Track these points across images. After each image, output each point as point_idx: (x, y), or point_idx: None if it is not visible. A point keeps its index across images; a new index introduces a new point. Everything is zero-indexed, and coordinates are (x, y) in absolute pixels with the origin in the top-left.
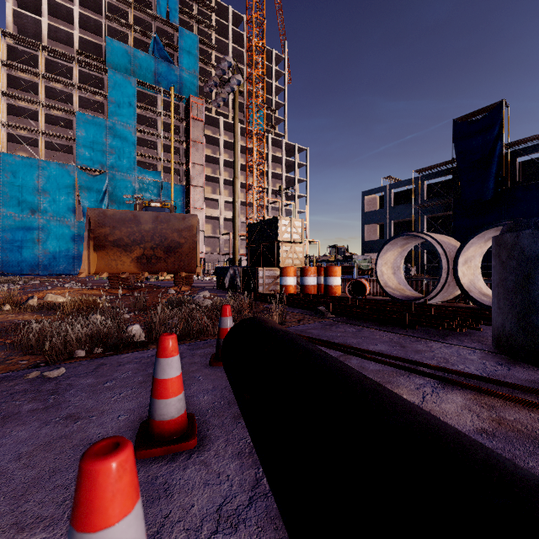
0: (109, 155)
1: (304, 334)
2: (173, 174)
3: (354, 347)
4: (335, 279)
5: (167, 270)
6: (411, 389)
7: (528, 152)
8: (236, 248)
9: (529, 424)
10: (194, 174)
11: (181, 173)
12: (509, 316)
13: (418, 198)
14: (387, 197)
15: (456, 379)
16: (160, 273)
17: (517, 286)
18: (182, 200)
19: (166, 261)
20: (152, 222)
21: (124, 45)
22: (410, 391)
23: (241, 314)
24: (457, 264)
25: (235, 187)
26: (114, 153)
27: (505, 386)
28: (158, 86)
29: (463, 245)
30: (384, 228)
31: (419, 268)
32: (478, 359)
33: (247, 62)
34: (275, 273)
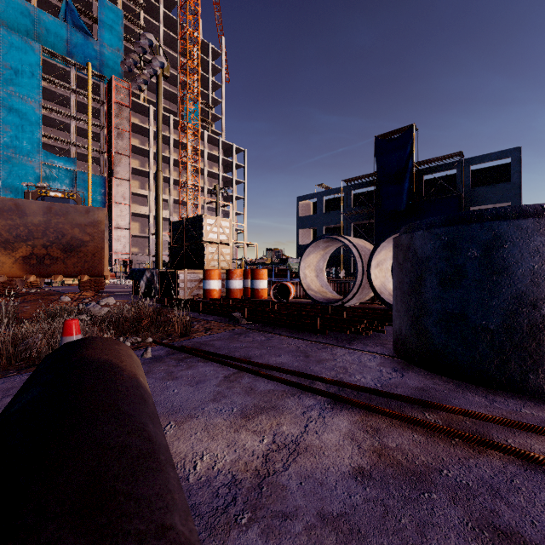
0: (2, 132)
1: (203, 348)
2: (90, 163)
3: (251, 361)
4: (262, 282)
5: (66, 273)
6: (296, 415)
7: (432, 172)
8: (159, 249)
9: (410, 452)
10: (117, 165)
11: (101, 162)
12: (405, 319)
13: (346, 206)
14: (320, 203)
15: (349, 394)
16: (53, 276)
17: (411, 289)
18: (102, 194)
19: (65, 262)
20: (44, 214)
21: (24, 1)
22: (294, 418)
23: (139, 325)
24: (370, 266)
25: (158, 181)
26: (10, 131)
27: (395, 399)
28: (72, 59)
29: (375, 248)
30: (317, 233)
31: (347, 271)
32: (377, 365)
33: (180, 50)
34: (199, 276)
